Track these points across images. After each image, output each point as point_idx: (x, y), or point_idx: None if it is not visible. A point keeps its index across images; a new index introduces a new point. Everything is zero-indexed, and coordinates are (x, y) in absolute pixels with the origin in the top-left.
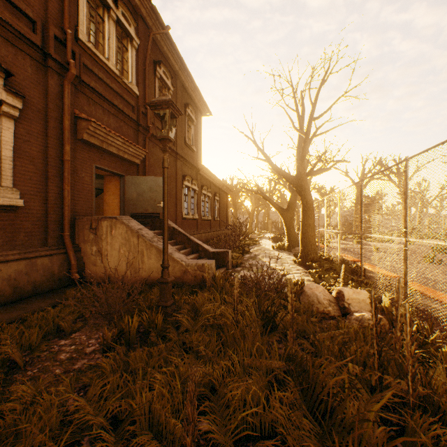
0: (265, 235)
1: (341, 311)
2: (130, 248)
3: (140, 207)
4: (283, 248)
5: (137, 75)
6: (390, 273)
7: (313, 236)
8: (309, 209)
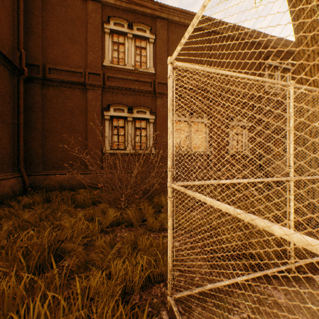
0: None
1: None
2: None
3: None
4: None
5: None
6: None
7: None
8: None
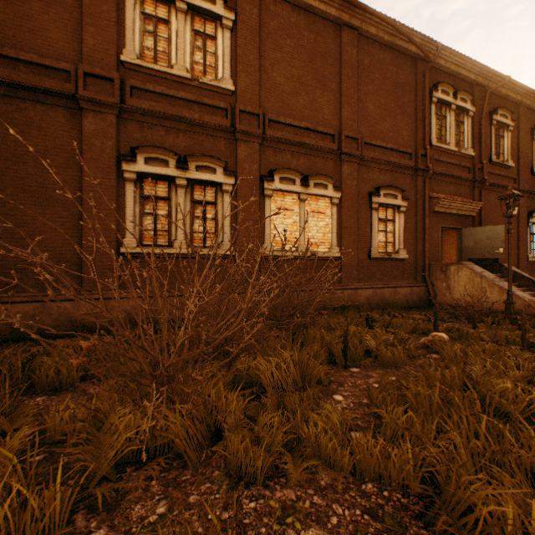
0: None
1: None
2: (473, 286)
3: (475, 254)
4: None
5: (471, 138)
6: None
7: None
8: None
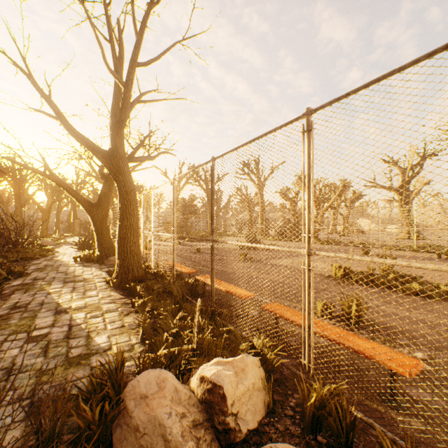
0: (69, 239)
1: (220, 440)
2: None
3: None
4: (92, 260)
5: None
6: (242, 290)
7: (138, 242)
8: (131, 202)
